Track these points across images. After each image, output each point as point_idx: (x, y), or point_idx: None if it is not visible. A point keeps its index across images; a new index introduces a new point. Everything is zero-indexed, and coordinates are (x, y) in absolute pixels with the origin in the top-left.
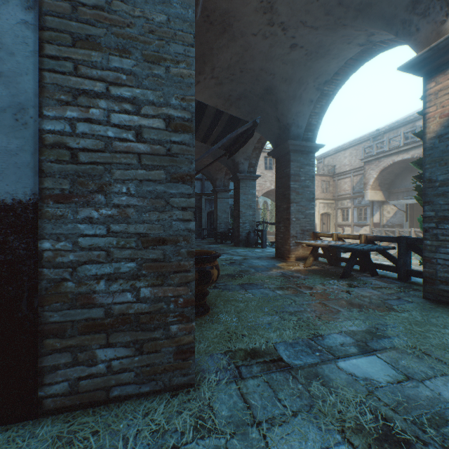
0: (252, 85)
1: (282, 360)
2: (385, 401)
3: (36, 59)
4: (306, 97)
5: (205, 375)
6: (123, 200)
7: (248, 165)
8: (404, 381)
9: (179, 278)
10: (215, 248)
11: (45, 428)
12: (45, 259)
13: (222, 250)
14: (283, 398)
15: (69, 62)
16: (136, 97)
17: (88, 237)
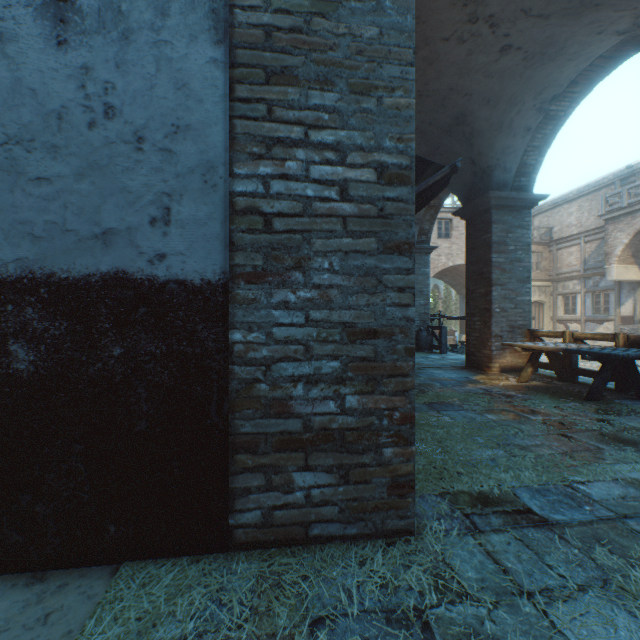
0: (435, 113)
1: (532, 513)
2: None
3: (225, 105)
4: (519, 123)
5: (424, 522)
6: (325, 279)
7: (418, 233)
8: None
9: (394, 385)
10: None
11: (241, 564)
12: (236, 353)
13: None
14: (556, 565)
15: (261, 104)
16: (340, 142)
17: (284, 327)
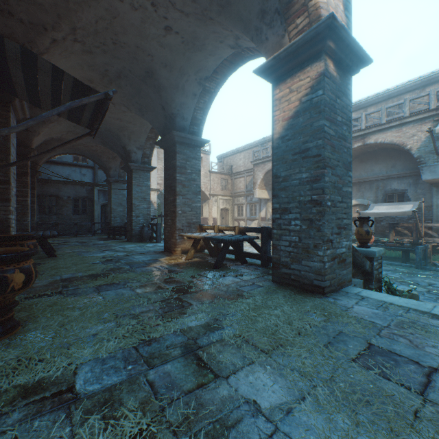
0: (131, 63)
1: (71, 390)
2: (172, 420)
3: None
4: (189, 89)
5: None
6: None
7: (142, 155)
8: (209, 382)
9: None
10: (102, 244)
11: None
12: None
13: (109, 246)
14: None
15: None
16: None
17: None
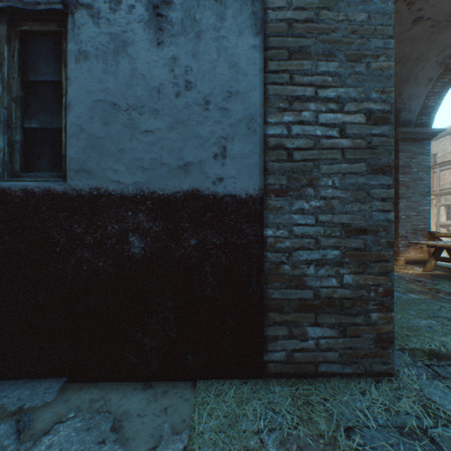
0: None
1: None
2: None
3: (261, 76)
4: (423, 75)
5: (396, 368)
6: (328, 193)
7: None
8: None
9: (378, 268)
10: None
11: (276, 387)
12: (268, 244)
13: None
14: None
15: (285, 73)
16: (339, 96)
17: (300, 226)
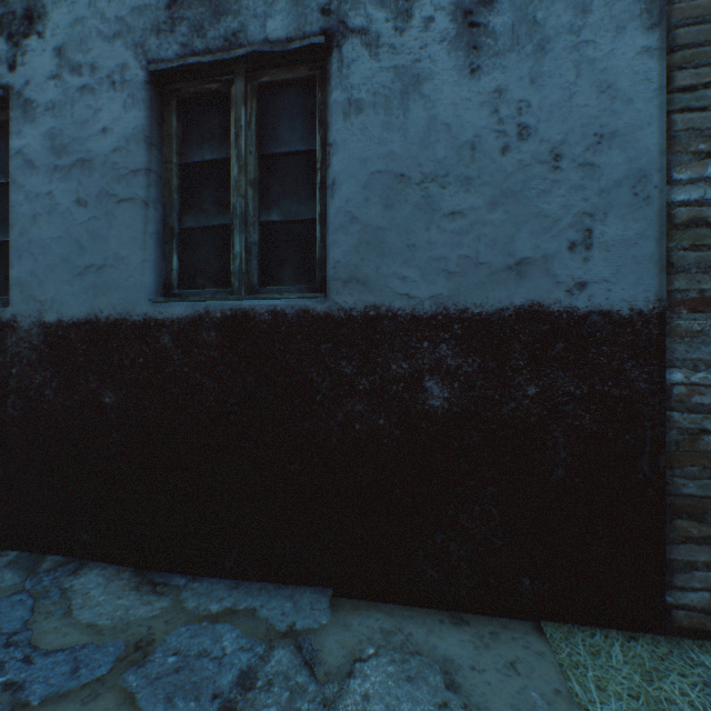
0: None
1: None
2: None
3: (660, 100)
4: None
5: None
6: None
7: None
8: None
9: None
10: None
11: (700, 655)
12: (674, 397)
13: None
14: None
15: (709, 89)
16: None
17: None
